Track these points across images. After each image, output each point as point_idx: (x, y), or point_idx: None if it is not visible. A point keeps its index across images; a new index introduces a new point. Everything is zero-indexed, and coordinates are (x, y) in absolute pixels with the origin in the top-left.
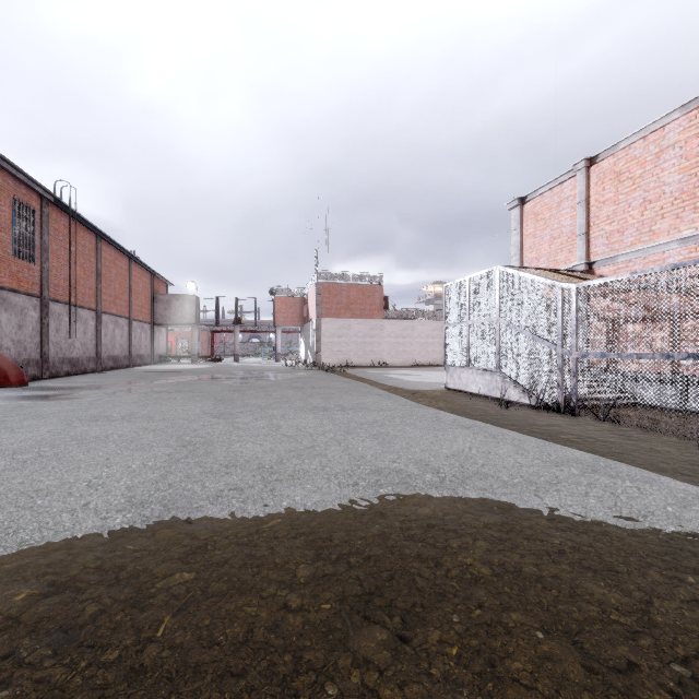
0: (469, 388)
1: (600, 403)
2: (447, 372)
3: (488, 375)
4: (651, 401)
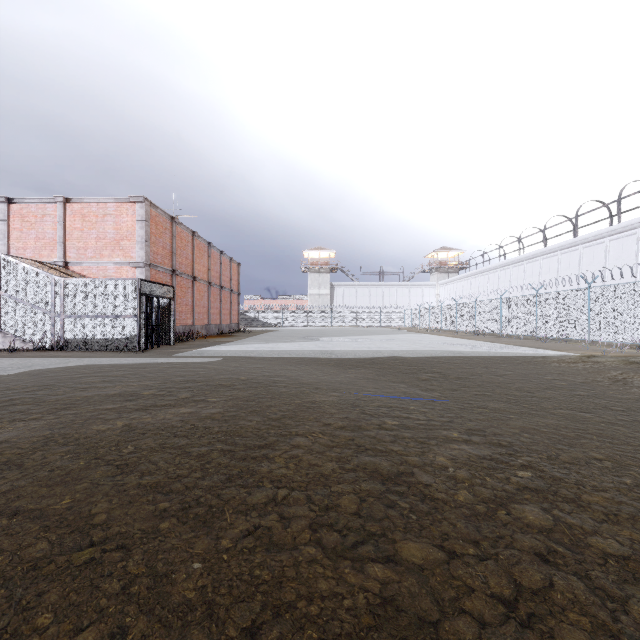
0: None
1: (78, 341)
2: None
3: None
4: (102, 337)
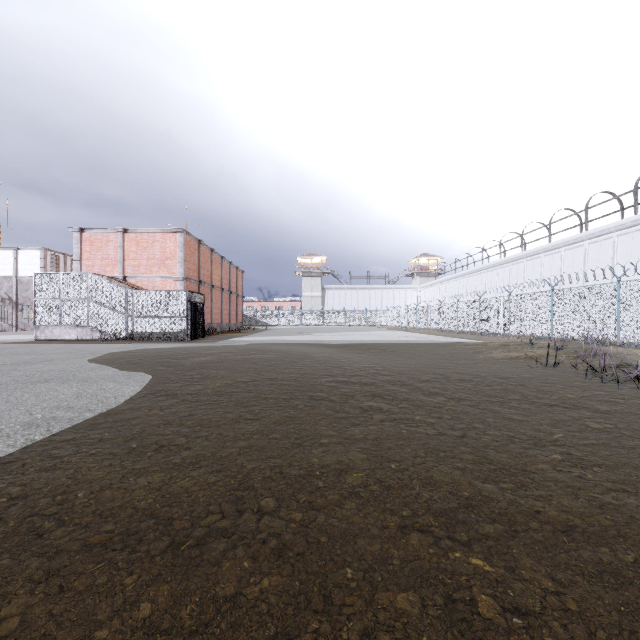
0: (62, 337)
1: (144, 334)
2: (37, 330)
3: (80, 328)
4: (161, 331)
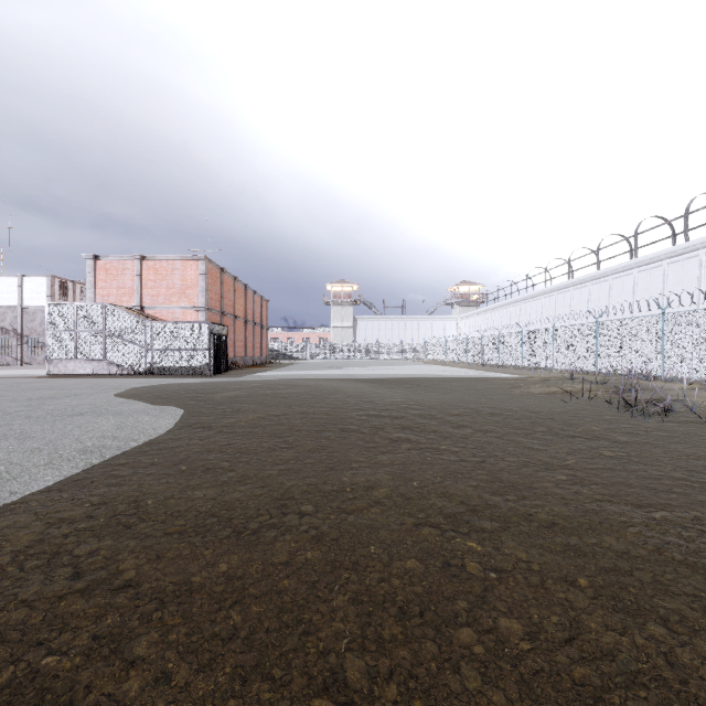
0: (77, 372)
1: (164, 368)
2: (50, 364)
3: (96, 362)
4: (182, 365)
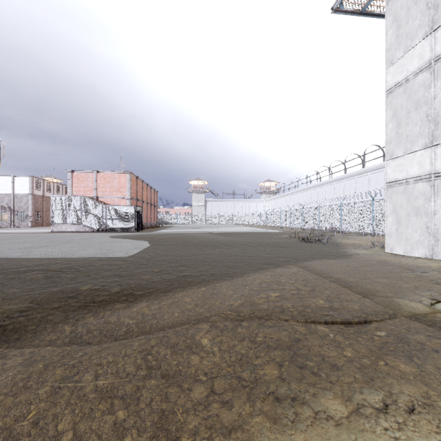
0: (67, 230)
1: (112, 228)
2: (53, 226)
3: (77, 225)
4: (121, 226)
